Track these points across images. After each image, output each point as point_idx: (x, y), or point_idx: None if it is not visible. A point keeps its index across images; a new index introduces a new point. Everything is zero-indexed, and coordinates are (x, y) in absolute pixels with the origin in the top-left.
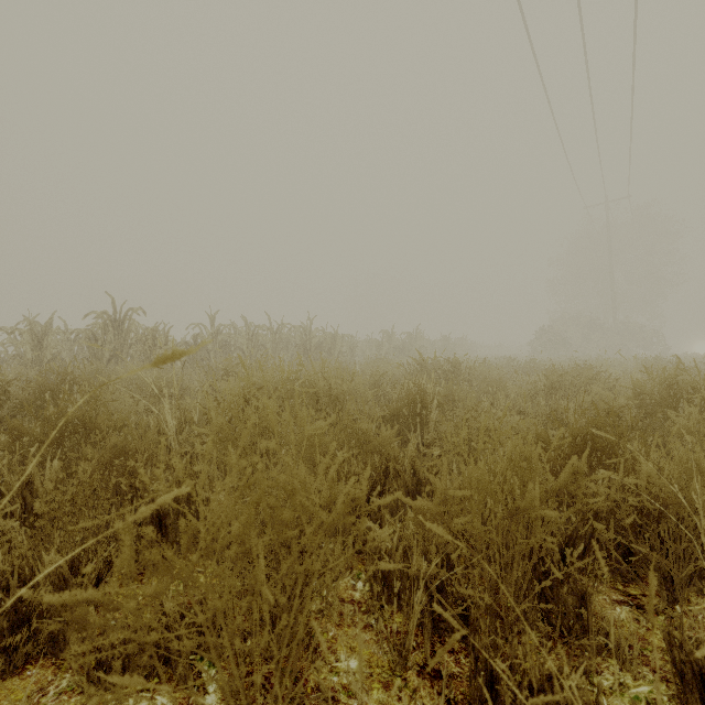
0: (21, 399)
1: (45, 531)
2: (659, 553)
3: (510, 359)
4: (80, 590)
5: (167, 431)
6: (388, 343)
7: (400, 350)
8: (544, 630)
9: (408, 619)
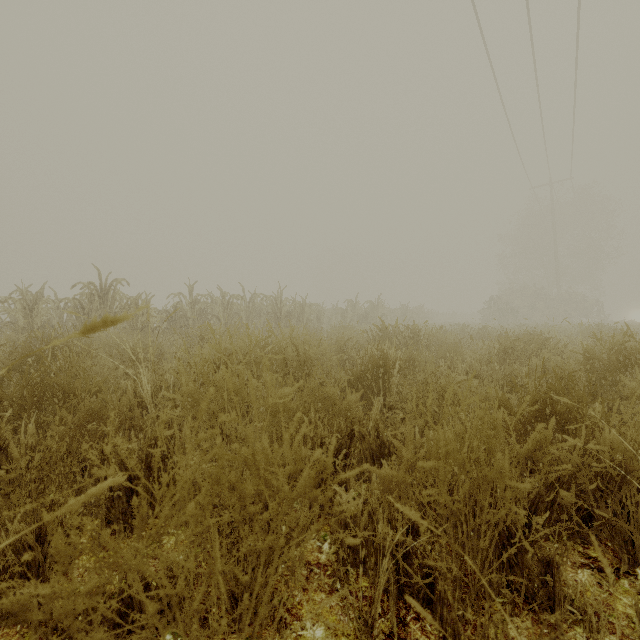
0: (7, 363)
1: (11, 498)
2: (620, 517)
3: (464, 326)
4: (18, 580)
5: (143, 394)
6: (352, 311)
7: (363, 318)
8: (510, 597)
9: (373, 583)
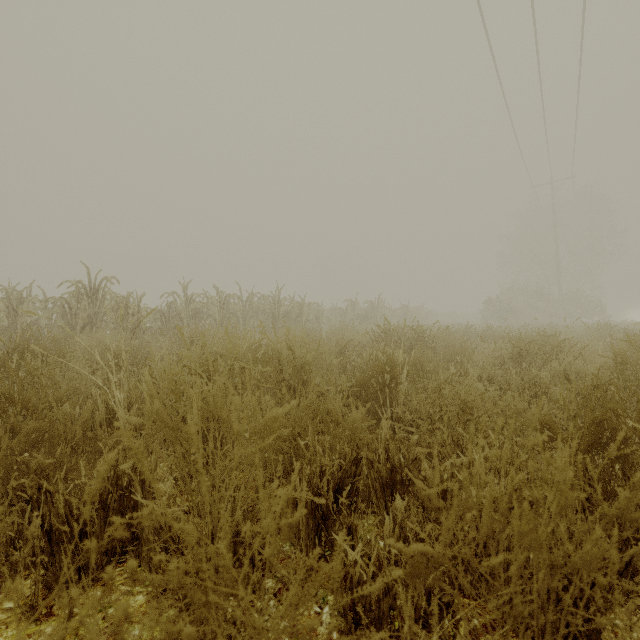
0: None
1: None
2: None
3: (467, 326)
4: None
5: (115, 406)
6: (352, 311)
7: (363, 318)
8: None
9: None
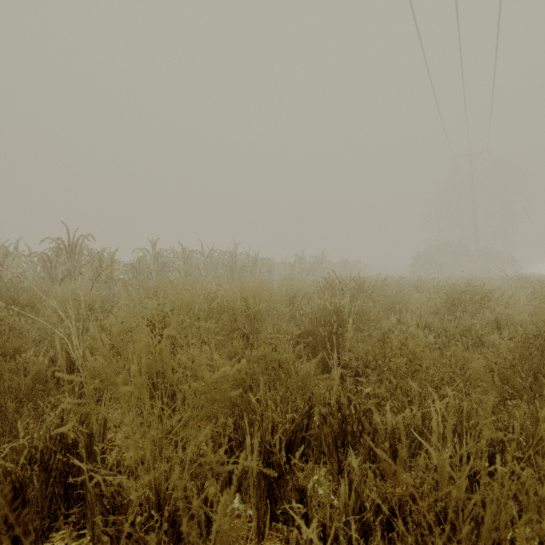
0: None
1: None
2: None
3: (400, 278)
4: None
5: (74, 355)
6: (299, 264)
7: (309, 271)
8: None
9: None
